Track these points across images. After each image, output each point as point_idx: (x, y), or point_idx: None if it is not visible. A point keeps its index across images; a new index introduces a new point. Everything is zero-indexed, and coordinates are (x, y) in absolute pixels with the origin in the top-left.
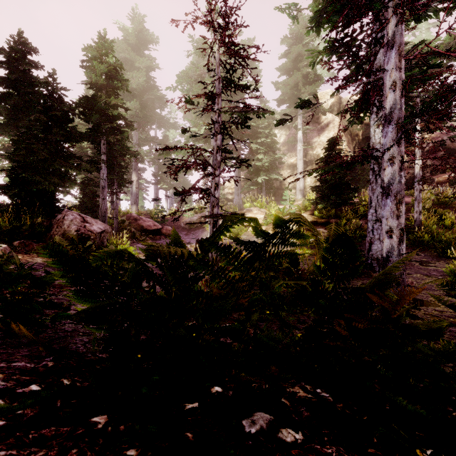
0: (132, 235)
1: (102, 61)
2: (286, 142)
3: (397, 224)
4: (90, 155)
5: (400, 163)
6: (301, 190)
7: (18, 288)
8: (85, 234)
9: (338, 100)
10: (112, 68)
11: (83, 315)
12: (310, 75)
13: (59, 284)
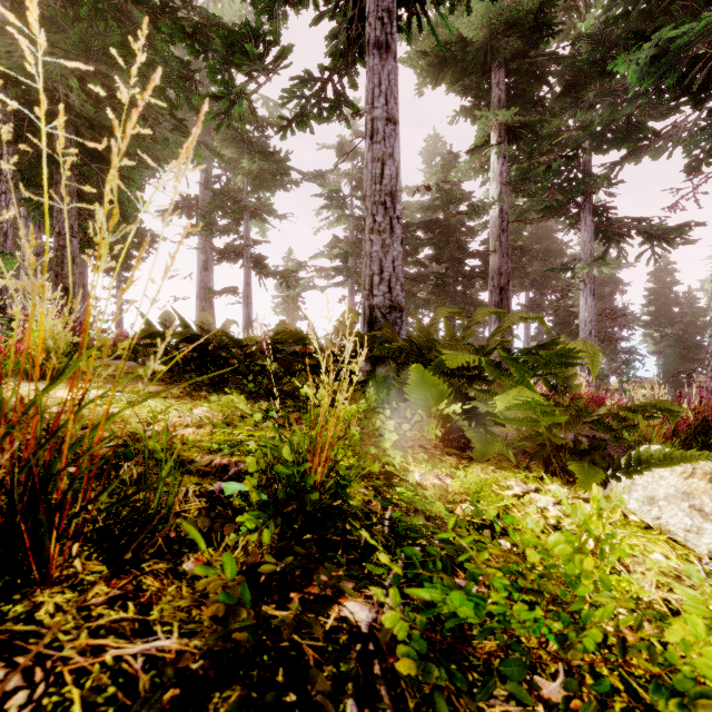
0: None
1: None
2: None
3: None
4: None
5: None
6: None
7: None
8: None
9: None
10: None
11: None
12: None
13: None
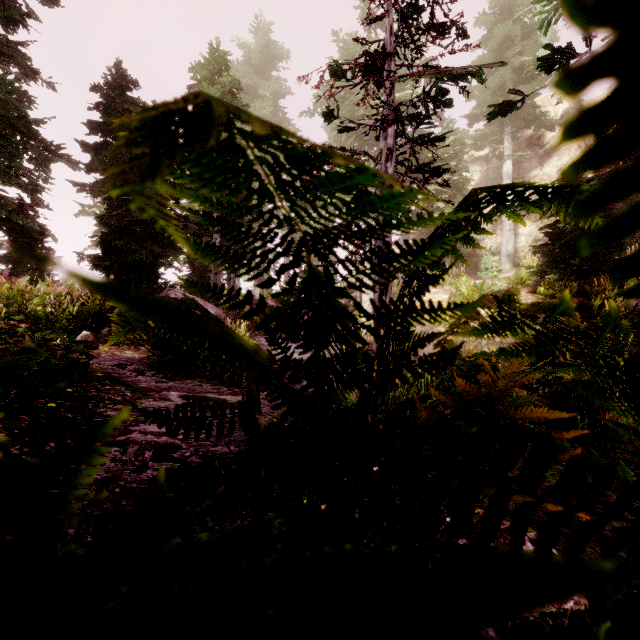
0: (254, 325)
1: (215, 83)
2: (483, 181)
3: None
4: None
5: None
6: (509, 256)
7: (69, 390)
8: None
9: (576, 105)
10: (228, 92)
11: (149, 444)
12: (526, 68)
13: (144, 388)
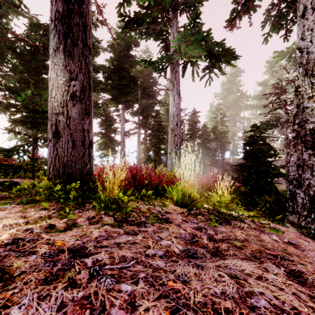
0: (229, 173)
1: (218, 113)
2: None
3: (286, 185)
4: (212, 136)
5: (287, 171)
6: None
7: None
8: (214, 174)
9: None
10: (222, 114)
11: None
12: None
13: None
